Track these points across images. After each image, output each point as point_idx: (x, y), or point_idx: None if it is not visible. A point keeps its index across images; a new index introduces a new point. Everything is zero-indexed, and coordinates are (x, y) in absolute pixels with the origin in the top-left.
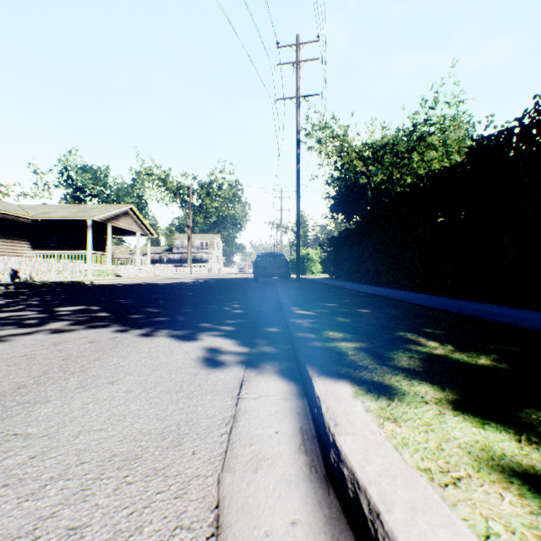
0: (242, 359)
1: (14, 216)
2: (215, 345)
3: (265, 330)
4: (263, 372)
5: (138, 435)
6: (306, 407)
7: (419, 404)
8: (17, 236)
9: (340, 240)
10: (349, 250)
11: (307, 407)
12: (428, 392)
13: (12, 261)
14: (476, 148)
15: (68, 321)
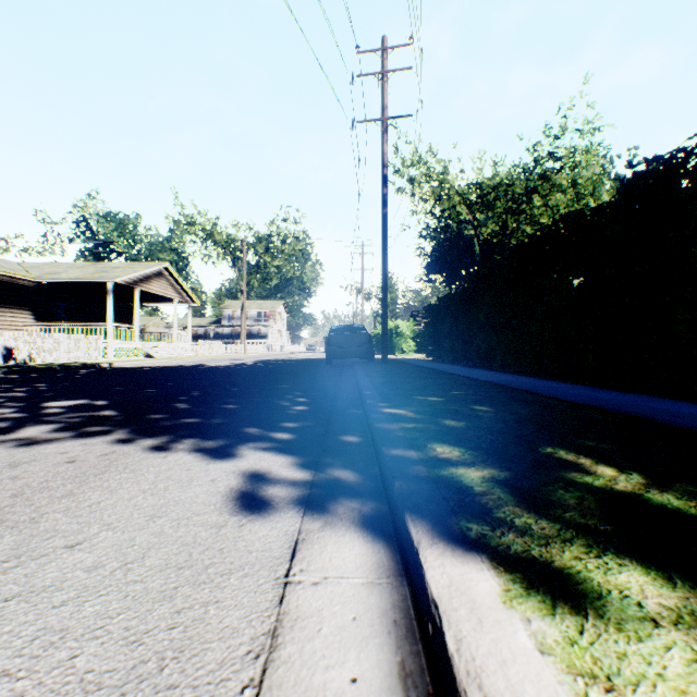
0: (299, 495)
1: (12, 278)
2: (261, 466)
3: (338, 440)
4: (332, 521)
5: (71, 693)
6: (409, 606)
7: (643, 627)
8: (15, 303)
9: (440, 309)
10: (452, 322)
11: (410, 608)
12: (645, 590)
13: (5, 337)
14: (633, 179)
15: (51, 424)
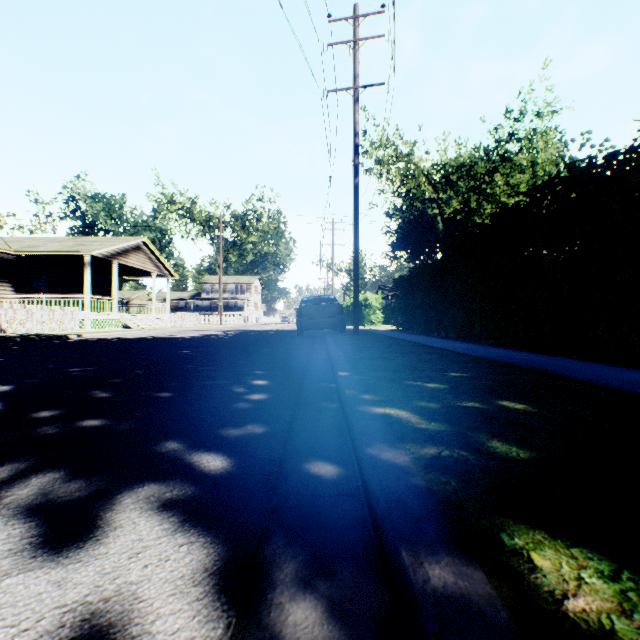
0: None
1: None
2: (118, 588)
3: (301, 475)
4: None
5: None
6: None
7: None
8: None
9: (411, 280)
10: (424, 293)
11: None
12: None
13: None
14: None
15: None
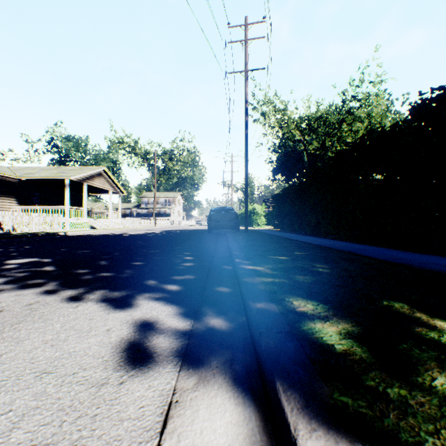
0: (179, 346)
1: (2, 176)
2: (151, 316)
3: (214, 291)
4: (206, 378)
5: None
6: None
7: None
8: (5, 193)
9: (283, 196)
10: (291, 205)
11: None
12: None
13: None
14: (421, 104)
15: (1, 278)
